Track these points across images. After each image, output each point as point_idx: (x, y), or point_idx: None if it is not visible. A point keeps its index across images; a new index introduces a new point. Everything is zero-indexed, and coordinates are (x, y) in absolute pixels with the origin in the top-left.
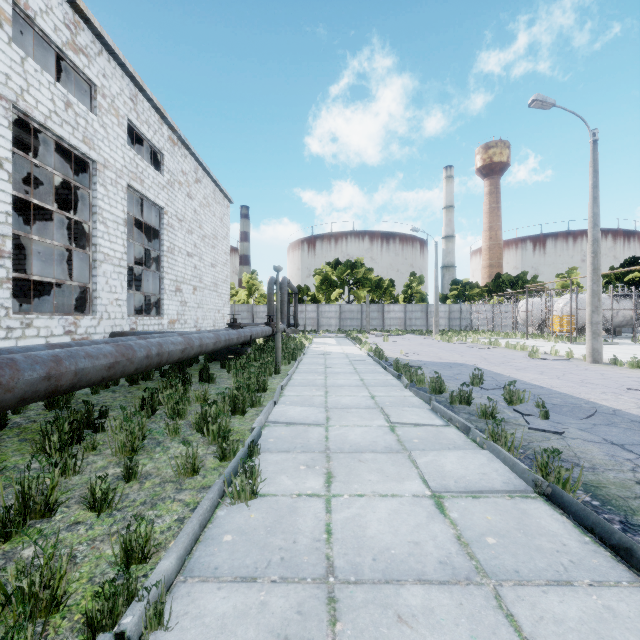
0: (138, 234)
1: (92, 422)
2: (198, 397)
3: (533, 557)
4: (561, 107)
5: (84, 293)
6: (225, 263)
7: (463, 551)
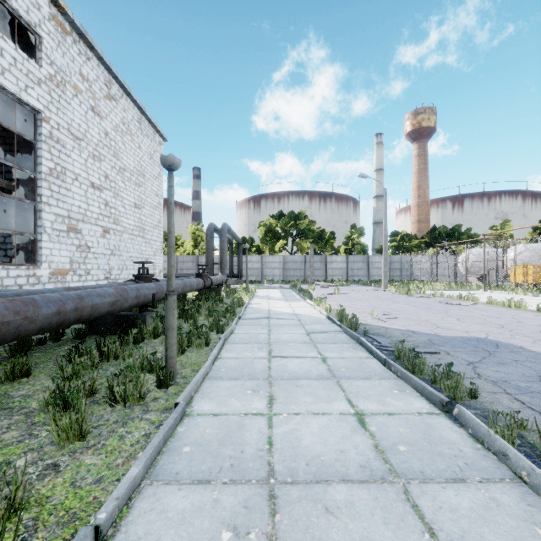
0: (12, 152)
1: None
2: None
3: None
4: None
5: None
6: (156, 206)
7: None
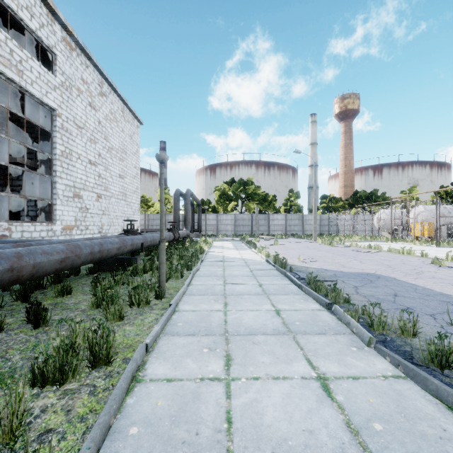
0: (33, 138)
1: None
2: None
3: None
4: None
5: None
6: (135, 176)
7: None
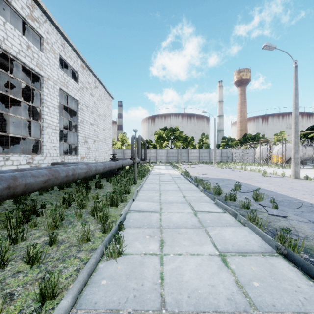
0: (66, 114)
1: (36, 211)
2: (93, 197)
3: (282, 295)
4: (279, 49)
5: (37, 143)
6: (110, 128)
7: (240, 291)
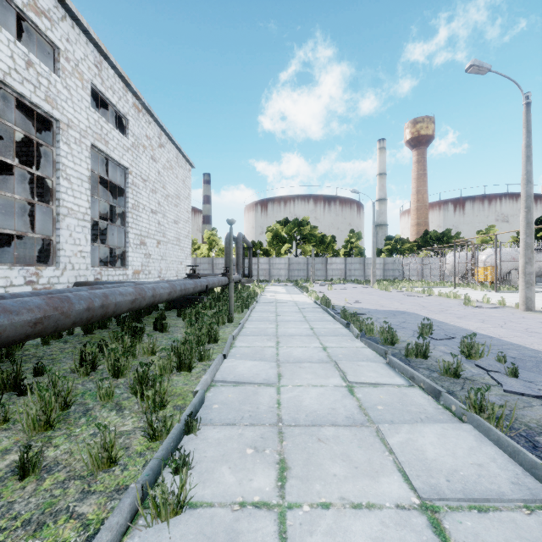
0: (106, 192)
1: (16, 384)
2: (146, 350)
3: None
4: (496, 72)
5: (49, 245)
6: (187, 220)
7: None
